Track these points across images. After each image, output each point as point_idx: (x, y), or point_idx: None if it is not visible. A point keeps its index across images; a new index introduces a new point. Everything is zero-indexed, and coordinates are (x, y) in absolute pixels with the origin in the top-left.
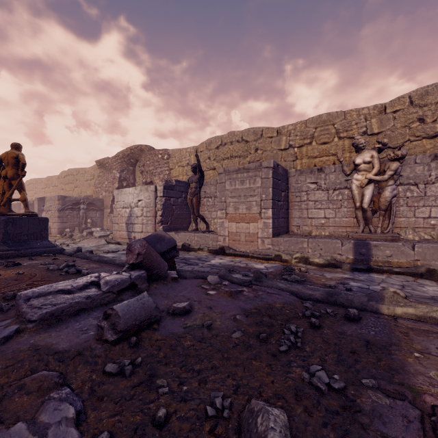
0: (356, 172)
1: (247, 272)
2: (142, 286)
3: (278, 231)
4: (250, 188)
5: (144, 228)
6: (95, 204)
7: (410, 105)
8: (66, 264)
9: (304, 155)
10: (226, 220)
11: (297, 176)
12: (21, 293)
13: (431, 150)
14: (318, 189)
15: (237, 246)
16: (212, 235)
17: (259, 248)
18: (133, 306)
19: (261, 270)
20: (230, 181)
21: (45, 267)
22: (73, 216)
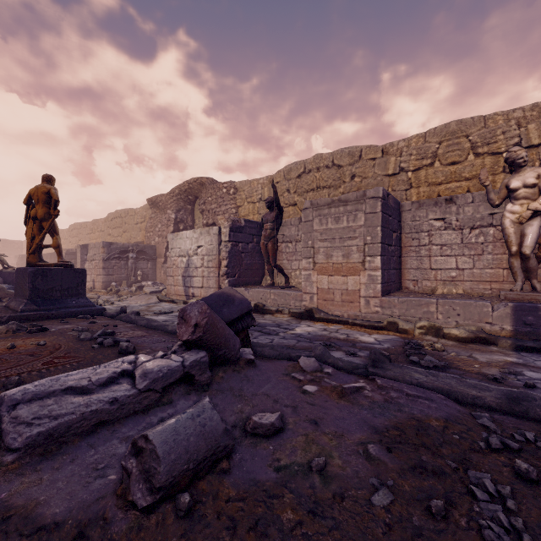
0: (510, 200)
1: (351, 349)
2: (201, 377)
3: (388, 288)
4: (349, 228)
5: (204, 283)
6: (146, 253)
7: None
8: (102, 331)
9: (423, 182)
10: (313, 271)
11: (414, 211)
12: (5, 395)
13: None
14: (446, 228)
15: (330, 307)
16: (294, 292)
17: (361, 312)
18: (185, 433)
19: (372, 346)
20: (320, 218)
21: (76, 334)
22: (120, 267)
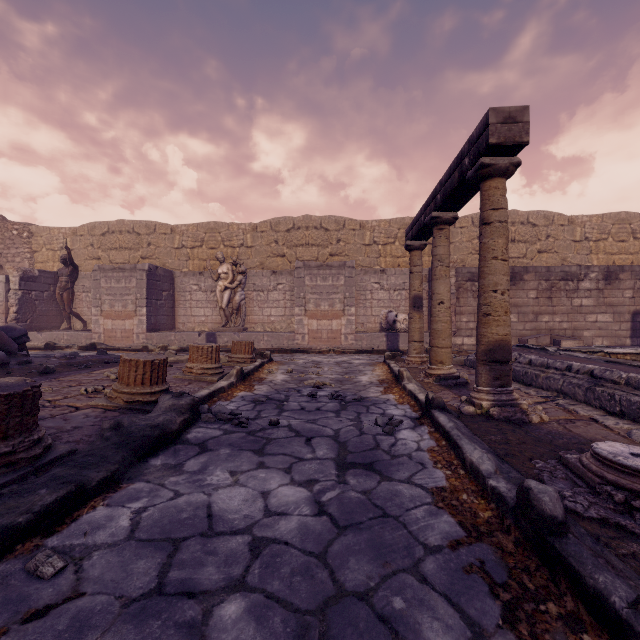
0: (220, 279)
1: None
2: None
3: (156, 327)
4: (127, 287)
5: None
6: None
7: (271, 229)
8: None
9: (196, 257)
10: (101, 317)
11: (182, 278)
12: None
13: (281, 266)
14: (200, 291)
15: (114, 342)
16: (86, 332)
17: (135, 343)
18: None
19: None
20: (106, 278)
21: None
22: None
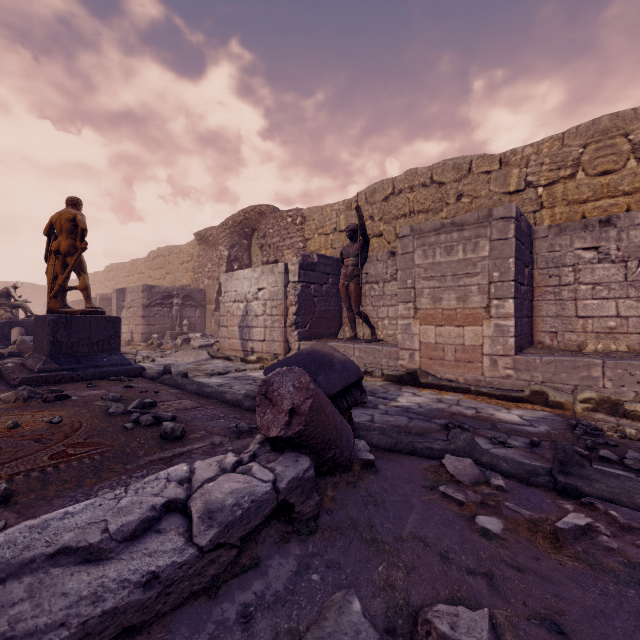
0: None
1: (494, 433)
2: (303, 506)
3: (521, 342)
4: (466, 260)
5: (267, 335)
6: (194, 298)
7: None
8: (138, 402)
9: (559, 199)
10: (414, 320)
11: (552, 238)
12: None
13: None
14: (601, 261)
15: (438, 368)
16: (387, 347)
17: (484, 375)
18: None
19: (522, 428)
20: (424, 248)
21: (105, 405)
22: (163, 315)
